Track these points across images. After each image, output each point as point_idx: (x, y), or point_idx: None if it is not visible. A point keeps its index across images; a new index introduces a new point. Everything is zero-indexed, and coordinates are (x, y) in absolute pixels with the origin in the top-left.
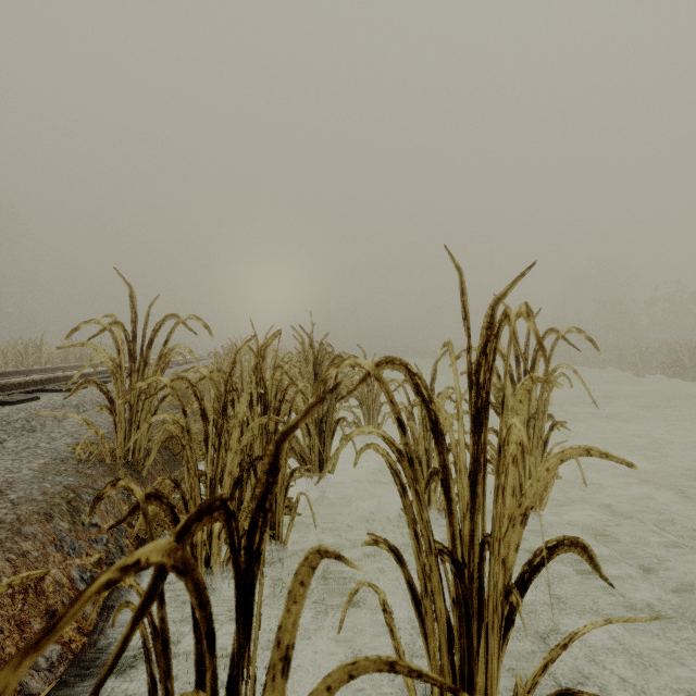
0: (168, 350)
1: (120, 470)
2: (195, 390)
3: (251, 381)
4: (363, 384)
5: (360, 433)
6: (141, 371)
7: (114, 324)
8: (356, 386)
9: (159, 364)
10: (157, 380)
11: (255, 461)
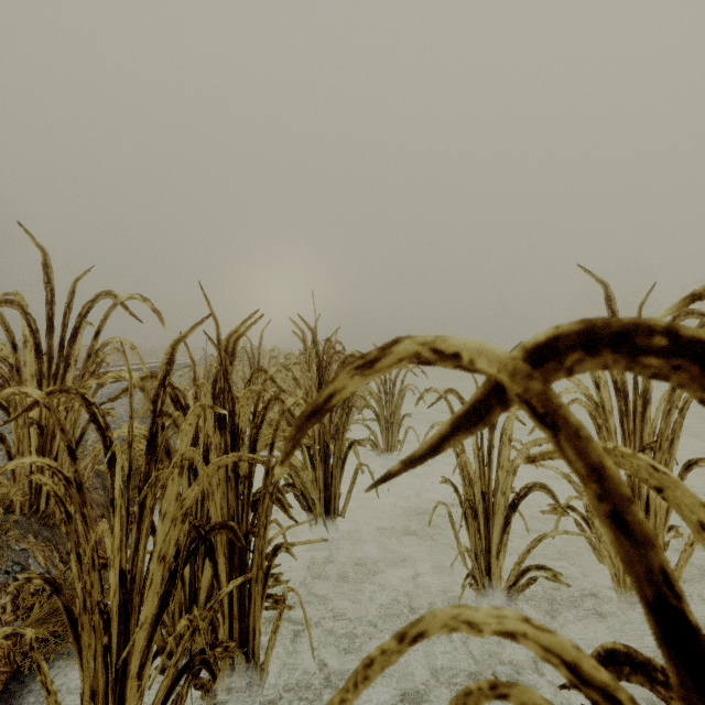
0: (100, 345)
1: (10, 531)
2: (93, 412)
3: (212, 392)
4: (473, 431)
5: (459, 625)
6: (61, 376)
7: (4, 303)
8: (439, 438)
9: (86, 366)
10: (18, 392)
11: (209, 533)
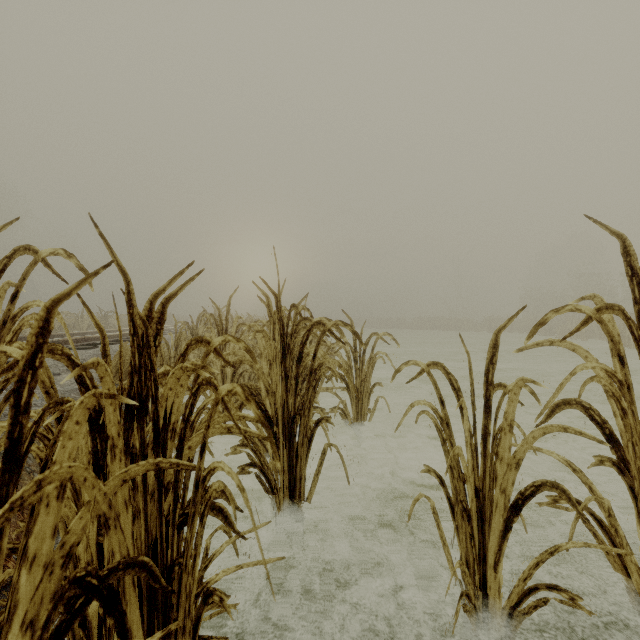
0: (17, 310)
1: None
2: None
3: (130, 371)
4: None
5: None
6: None
7: None
8: None
9: (1, 335)
10: None
11: (107, 577)
